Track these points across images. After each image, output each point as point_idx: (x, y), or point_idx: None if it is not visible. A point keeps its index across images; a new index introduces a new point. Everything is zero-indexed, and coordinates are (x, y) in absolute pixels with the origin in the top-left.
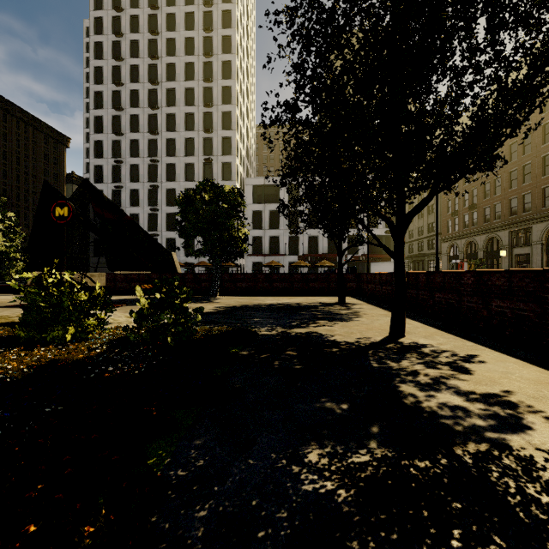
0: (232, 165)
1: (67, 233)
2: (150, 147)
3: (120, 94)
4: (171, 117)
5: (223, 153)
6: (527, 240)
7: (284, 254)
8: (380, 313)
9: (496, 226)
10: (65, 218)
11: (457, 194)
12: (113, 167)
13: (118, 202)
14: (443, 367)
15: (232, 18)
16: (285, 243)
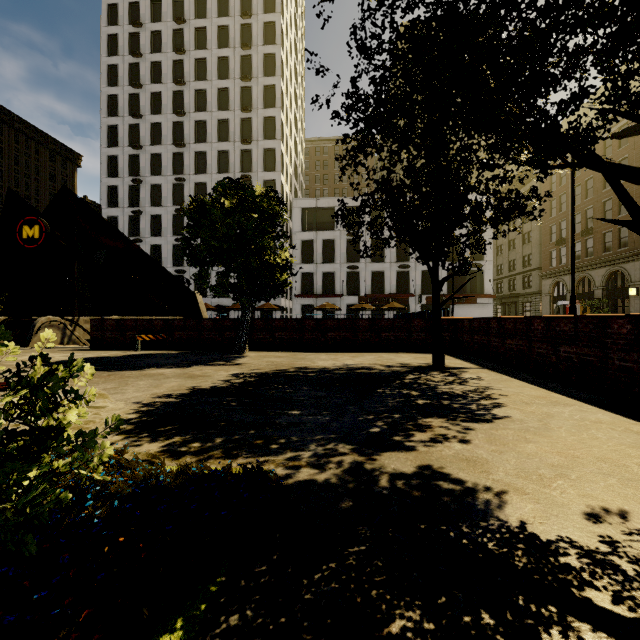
0: (275, 184)
1: (78, 270)
2: (175, 163)
3: (139, 98)
4: (200, 125)
5: (265, 169)
6: None
7: (341, 294)
8: (530, 393)
9: (621, 257)
10: (35, 241)
11: None
12: (130, 188)
13: (137, 230)
14: None
15: None
16: (342, 280)
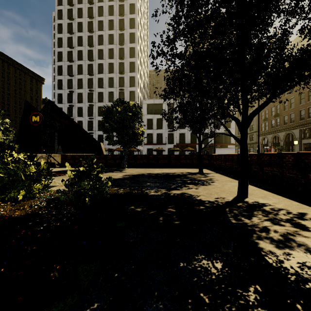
0: (135, 93)
1: (43, 132)
2: (89, 83)
3: (72, 53)
4: (100, 65)
5: (130, 86)
6: (310, 135)
7: (165, 143)
8: (226, 179)
9: (291, 127)
10: (38, 122)
11: (281, 102)
12: (68, 94)
13: (71, 114)
14: (285, 224)
15: (135, 8)
16: (165, 137)
